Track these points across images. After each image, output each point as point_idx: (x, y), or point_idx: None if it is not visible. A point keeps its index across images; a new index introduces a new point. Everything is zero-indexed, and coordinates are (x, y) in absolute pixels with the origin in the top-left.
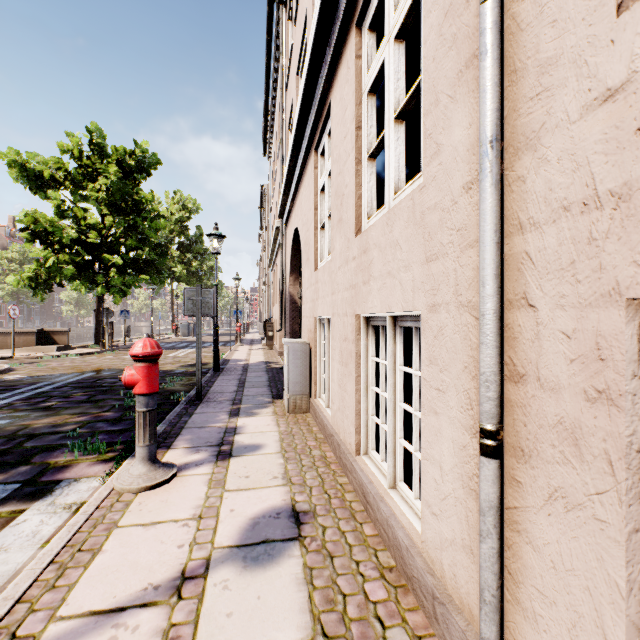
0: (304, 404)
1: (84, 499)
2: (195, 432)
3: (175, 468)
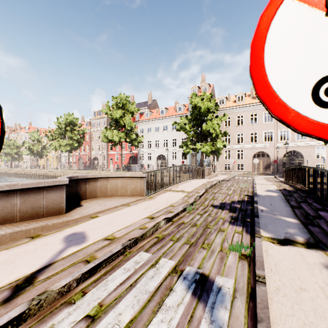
0: None
1: None
2: None
3: None
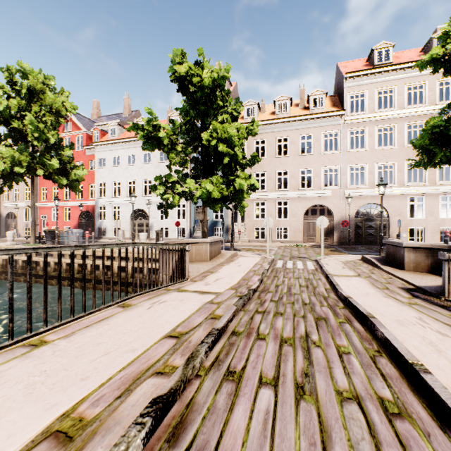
0: None
1: None
2: None
3: None
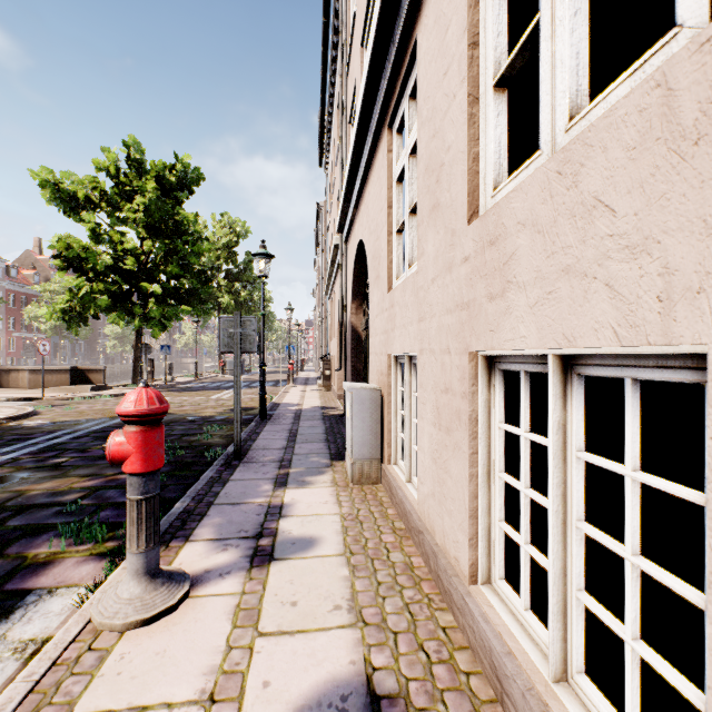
0: (373, 472)
1: (49, 632)
2: (226, 512)
3: (187, 583)
